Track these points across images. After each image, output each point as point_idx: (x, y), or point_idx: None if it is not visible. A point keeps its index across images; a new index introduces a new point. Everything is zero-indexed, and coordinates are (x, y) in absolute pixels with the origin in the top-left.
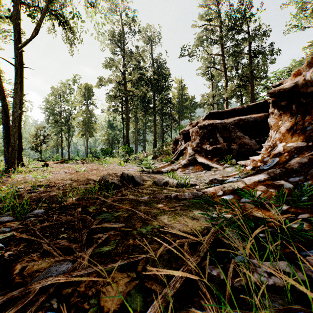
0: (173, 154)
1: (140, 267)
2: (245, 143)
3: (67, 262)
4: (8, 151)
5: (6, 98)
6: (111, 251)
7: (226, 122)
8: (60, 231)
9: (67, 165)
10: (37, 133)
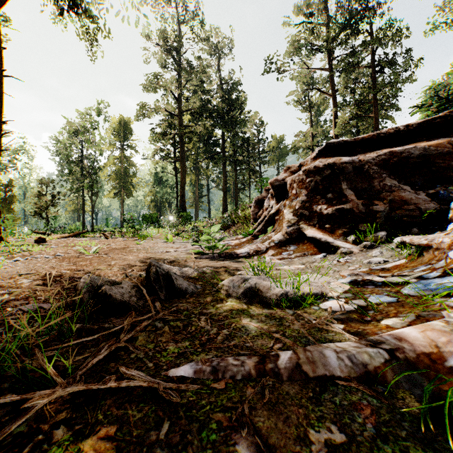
0: (254, 222)
1: None
2: (404, 200)
3: None
4: None
5: None
6: None
7: (362, 161)
8: None
9: (80, 240)
10: (42, 190)
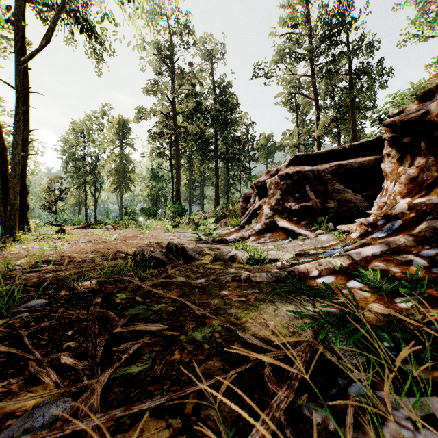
0: (242, 215)
1: (190, 406)
2: (347, 199)
3: (65, 398)
4: (5, 212)
5: (2, 134)
6: (143, 374)
7: (319, 170)
8: (65, 335)
9: (92, 230)
10: (50, 186)
